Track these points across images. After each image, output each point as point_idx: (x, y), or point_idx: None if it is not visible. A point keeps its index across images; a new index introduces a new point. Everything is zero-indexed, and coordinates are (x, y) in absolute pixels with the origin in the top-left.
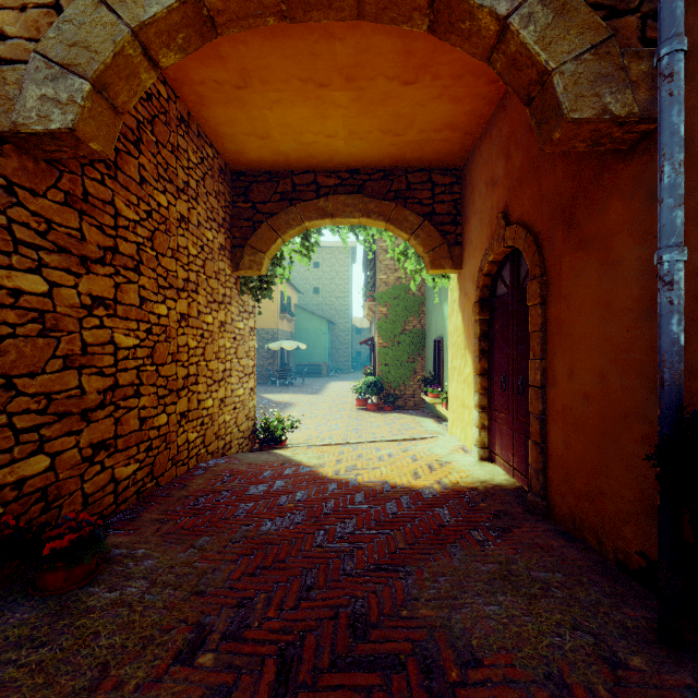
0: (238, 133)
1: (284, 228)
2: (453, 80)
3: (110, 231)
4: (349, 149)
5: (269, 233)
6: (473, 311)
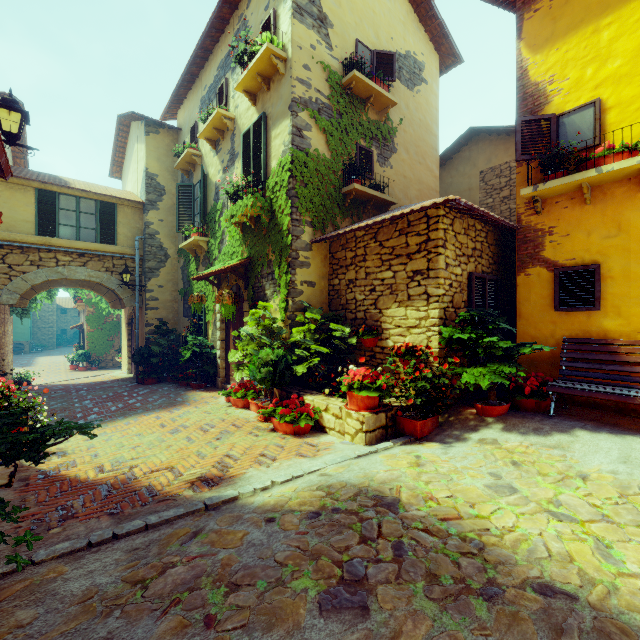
0: None
1: (39, 289)
2: None
3: None
4: None
5: (31, 291)
6: (127, 326)
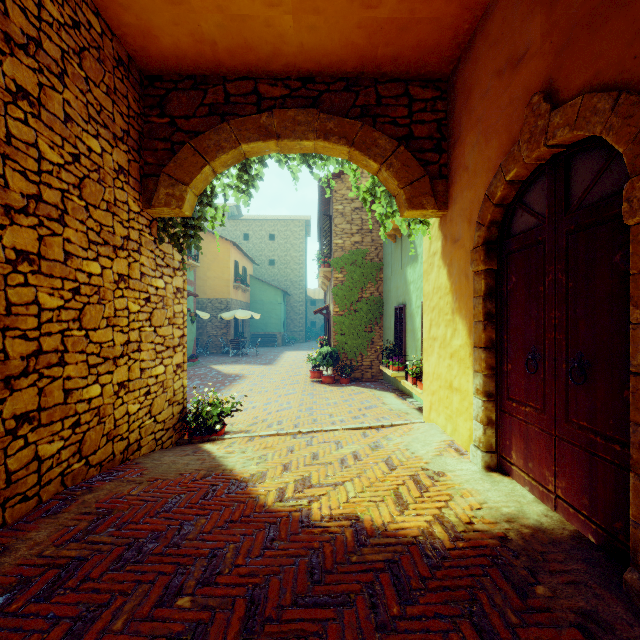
0: None
1: (213, 151)
2: None
3: None
4: (300, 35)
5: (193, 158)
6: (473, 259)
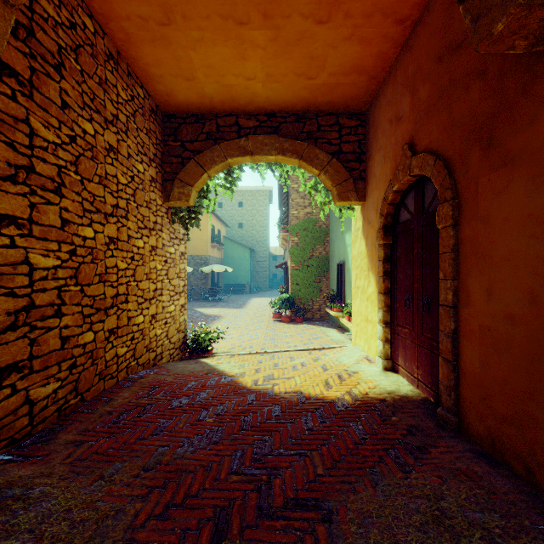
0: (165, 74)
1: (209, 164)
2: (363, 19)
3: (24, 150)
4: (267, 93)
5: (196, 169)
6: (378, 236)
